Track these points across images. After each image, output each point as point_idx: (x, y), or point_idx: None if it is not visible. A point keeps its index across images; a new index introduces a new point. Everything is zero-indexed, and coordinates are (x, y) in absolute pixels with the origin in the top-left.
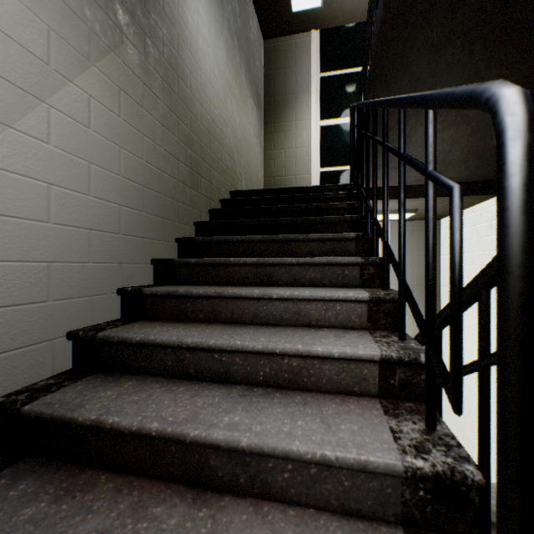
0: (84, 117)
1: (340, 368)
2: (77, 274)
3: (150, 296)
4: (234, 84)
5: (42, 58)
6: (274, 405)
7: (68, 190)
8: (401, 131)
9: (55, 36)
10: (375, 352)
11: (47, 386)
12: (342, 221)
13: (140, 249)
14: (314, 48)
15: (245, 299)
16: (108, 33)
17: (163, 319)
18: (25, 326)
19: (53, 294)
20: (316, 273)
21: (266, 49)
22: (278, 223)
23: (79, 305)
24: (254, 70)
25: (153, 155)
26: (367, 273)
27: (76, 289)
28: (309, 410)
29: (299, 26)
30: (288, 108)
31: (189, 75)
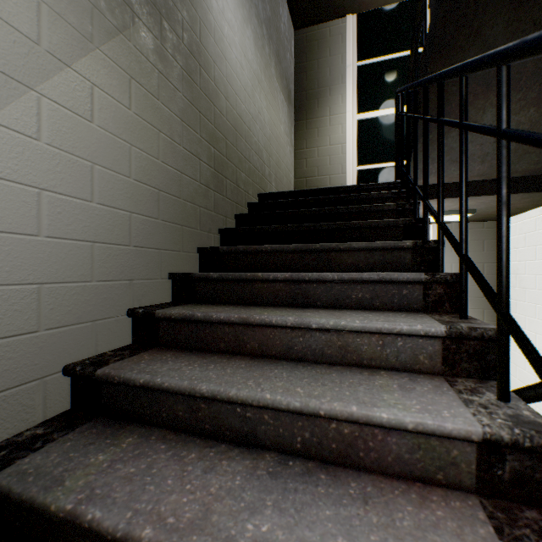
0: (86, 109)
1: (415, 443)
2: (76, 295)
3: (164, 319)
4: (263, 77)
5: (29, 36)
6: (319, 501)
7: (65, 196)
8: (503, 97)
9: (47, 10)
10: (473, 428)
11: (32, 440)
12: (391, 226)
13: (155, 263)
14: (351, 35)
15: (276, 327)
16: (115, 12)
17: (178, 347)
18: (7, 364)
19: (45, 323)
20: (364, 292)
21: (297, 40)
22: (313, 229)
23: (79, 333)
24: (285, 63)
25: (171, 154)
26: (433, 293)
27: (75, 314)
28: (373, 515)
29: (333, 11)
30: (321, 102)
31: (213, 65)
